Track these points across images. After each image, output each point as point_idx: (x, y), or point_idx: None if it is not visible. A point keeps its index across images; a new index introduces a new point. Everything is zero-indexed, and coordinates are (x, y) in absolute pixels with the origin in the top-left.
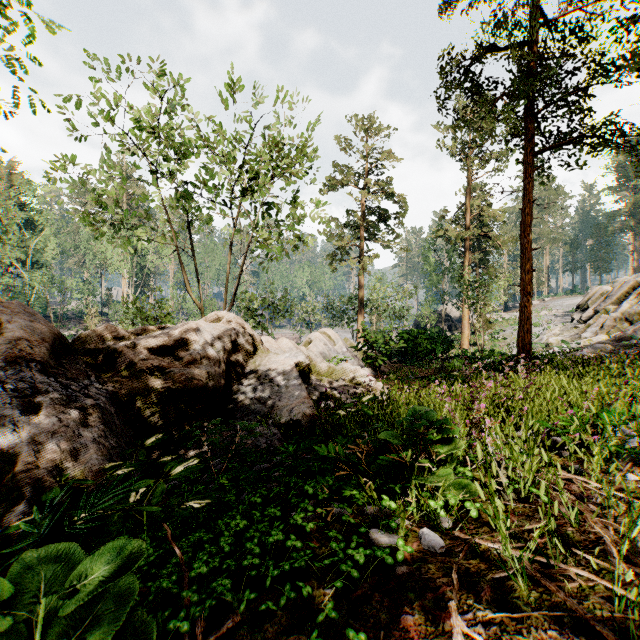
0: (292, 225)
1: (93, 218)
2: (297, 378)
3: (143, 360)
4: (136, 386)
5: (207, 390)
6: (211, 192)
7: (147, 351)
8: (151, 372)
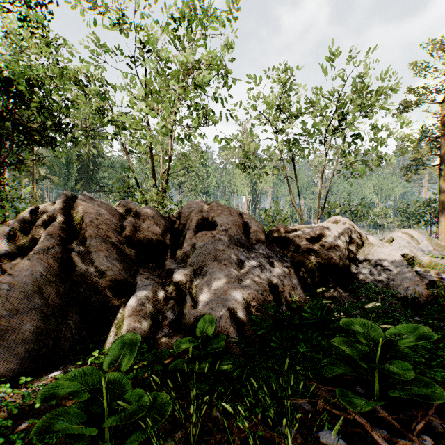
0: (375, 148)
1: (244, 166)
2: (406, 266)
3: (304, 245)
4: (301, 259)
5: (339, 266)
6: (311, 137)
7: (304, 240)
8: (308, 252)
